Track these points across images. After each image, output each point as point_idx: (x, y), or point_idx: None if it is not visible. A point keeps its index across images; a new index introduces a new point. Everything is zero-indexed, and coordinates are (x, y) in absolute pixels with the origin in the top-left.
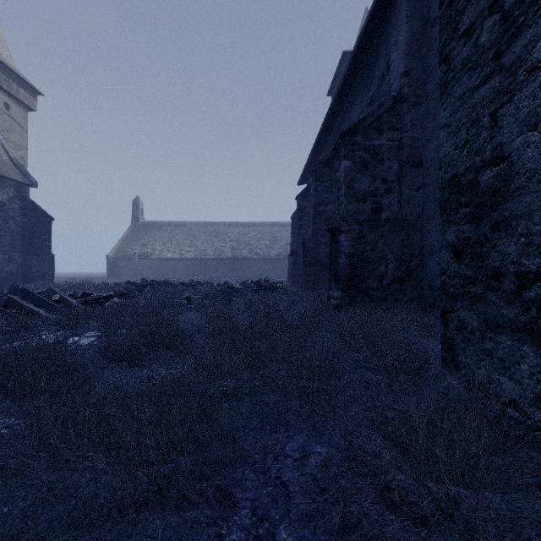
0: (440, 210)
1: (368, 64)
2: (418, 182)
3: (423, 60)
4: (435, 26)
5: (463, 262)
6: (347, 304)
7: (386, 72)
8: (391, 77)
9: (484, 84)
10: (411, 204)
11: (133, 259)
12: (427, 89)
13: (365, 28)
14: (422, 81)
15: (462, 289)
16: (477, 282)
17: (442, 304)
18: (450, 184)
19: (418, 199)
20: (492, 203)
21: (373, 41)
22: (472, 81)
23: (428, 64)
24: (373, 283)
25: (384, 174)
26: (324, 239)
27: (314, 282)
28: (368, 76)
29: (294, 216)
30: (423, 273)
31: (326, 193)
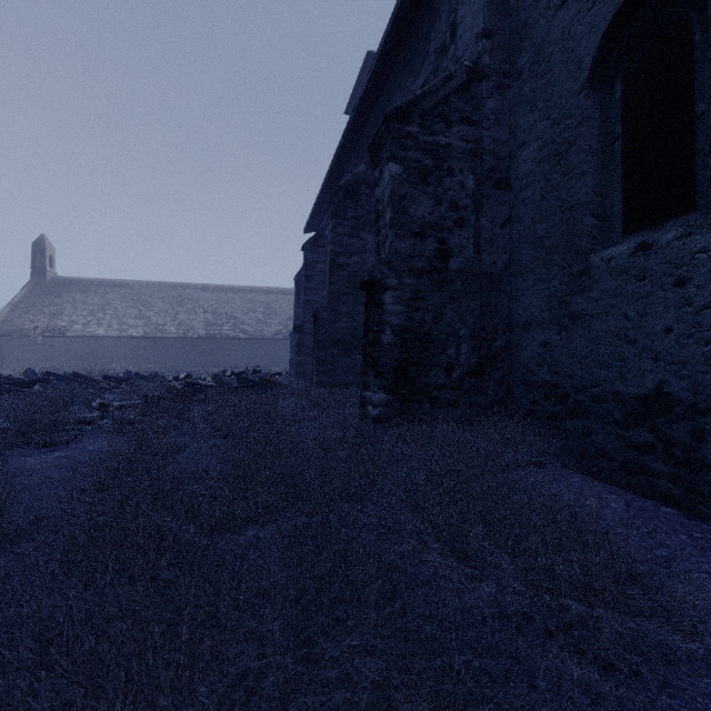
0: None
1: (416, 35)
2: (504, 213)
3: (511, 17)
4: None
5: None
6: (395, 415)
7: (450, 38)
8: (460, 44)
9: None
10: (494, 248)
11: (33, 338)
12: (519, 62)
13: None
14: (510, 51)
15: None
16: None
17: None
18: None
19: (504, 240)
20: None
21: None
22: None
23: (522, 21)
24: (437, 377)
25: (453, 195)
26: (346, 308)
27: (331, 374)
28: (418, 53)
29: (299, 277)
30: (513, 360)
31: (350, 238)
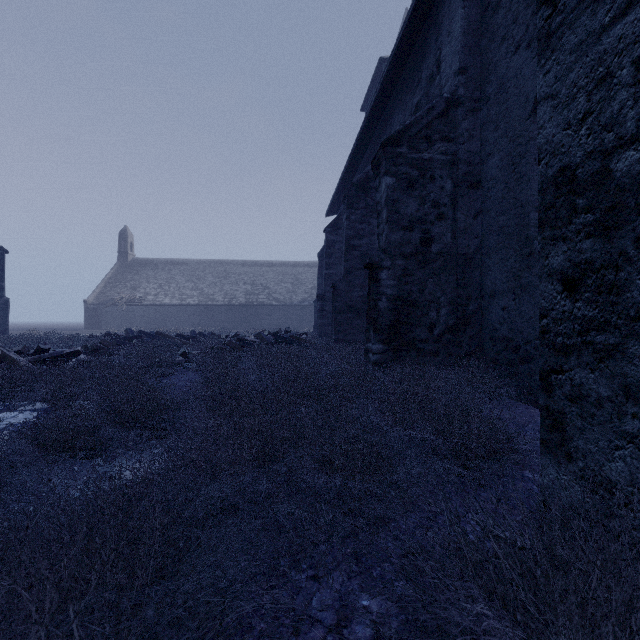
0: (539, 222)
1: (412, 63)
2: (477, 207)
3: (482, 55)
4: (498, 11)
5: (581, 297)
6: (389, 360)
7: (436, 71)
8: (443, 76)
9: (622, 18)
10: (468, 235)
11: (120, 306)
12: (487, 90)
13: (410, 15)
14: (481, 81)
15: (579, 338)
16: (607, 327)
17: (542, 361)
18: (556, 182)
19: (477, 228)
20: (638, 201)
21: (419, 34)
22: (599, 18)
23: (489, 60)
24: (421, 333)
25: (435, 196)
26: (358, 280)
27: (346, 333)
28: (414, 78)
29: (321, 254)
30: (483, 320)
31: (361, 224)
